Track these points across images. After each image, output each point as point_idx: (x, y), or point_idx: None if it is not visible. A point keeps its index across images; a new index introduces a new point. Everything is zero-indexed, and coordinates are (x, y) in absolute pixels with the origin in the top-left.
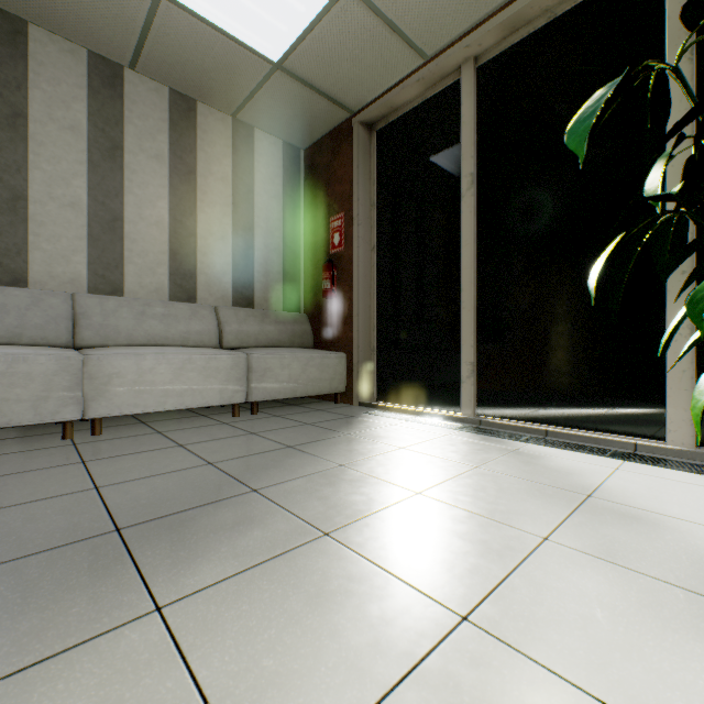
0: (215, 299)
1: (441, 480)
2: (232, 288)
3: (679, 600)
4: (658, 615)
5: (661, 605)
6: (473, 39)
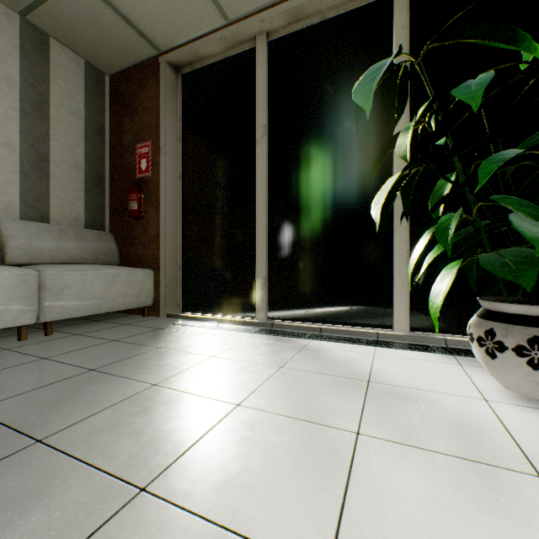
0: None
1: (256, 385)
2: (20, 200)
3: (470, 473)
4: (468, 497)
5: (464, 484)
6: (267, 15)
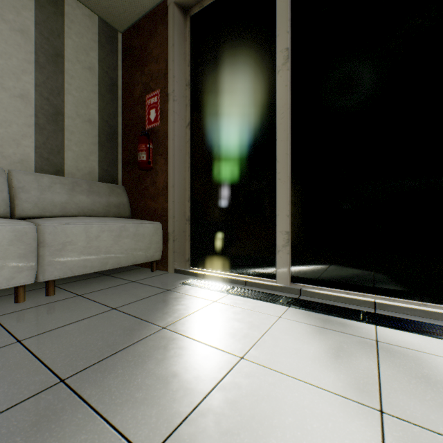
0: (9, 162)
1: None
2: (35, 153)
3: None
4: None
5: None
6: None
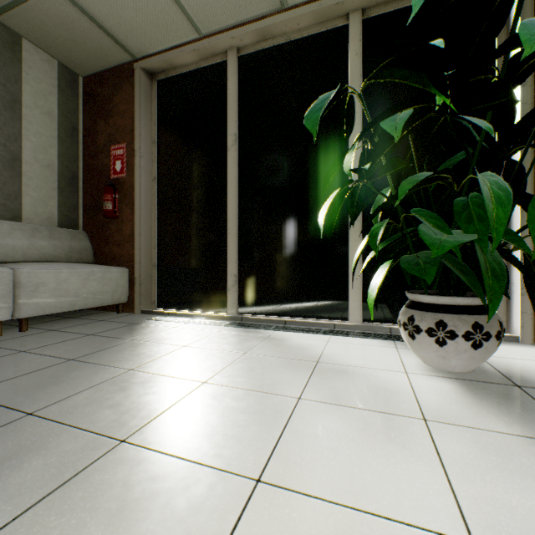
0: None
1: (221, 368)
2: None
3: (376, 419)
4: (369, 433)
5: (369, 426)
6: (237, 33)
